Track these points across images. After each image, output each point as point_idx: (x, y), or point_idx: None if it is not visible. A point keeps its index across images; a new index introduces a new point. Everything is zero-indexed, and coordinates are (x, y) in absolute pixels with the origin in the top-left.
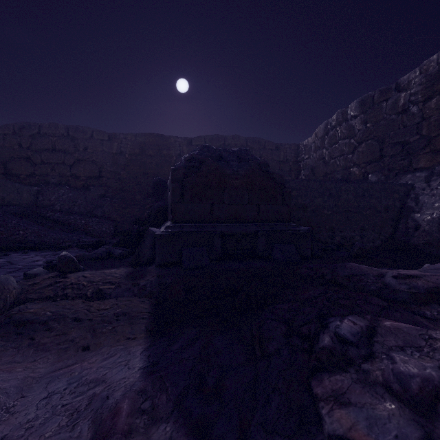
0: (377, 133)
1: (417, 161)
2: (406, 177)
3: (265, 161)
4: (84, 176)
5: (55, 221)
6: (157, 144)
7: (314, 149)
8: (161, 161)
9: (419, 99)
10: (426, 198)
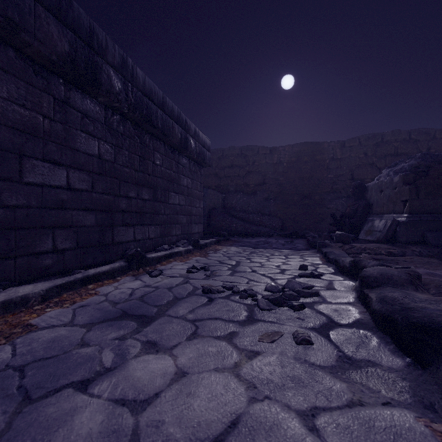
0: None
1: None
2: None
3: None
4: (253, 184)
5: (240, 219)
6: (311, 151)
7: None
8: (315, 166)
9: None
10: None
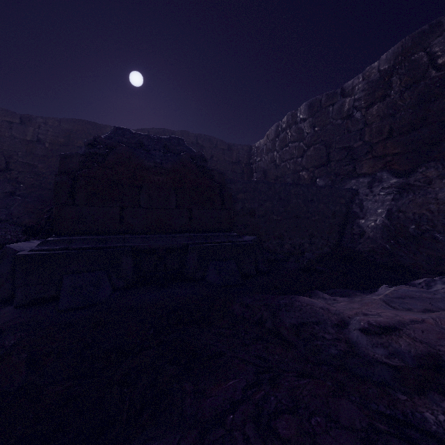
0: (324, 137)
1: (361, 166)
2: (351, 182)
3: (202, 155)
4: None
5: None
6: (88, 134)
7: (266, 151)
8: None
9: (362, 105)
10: (370, 204)
